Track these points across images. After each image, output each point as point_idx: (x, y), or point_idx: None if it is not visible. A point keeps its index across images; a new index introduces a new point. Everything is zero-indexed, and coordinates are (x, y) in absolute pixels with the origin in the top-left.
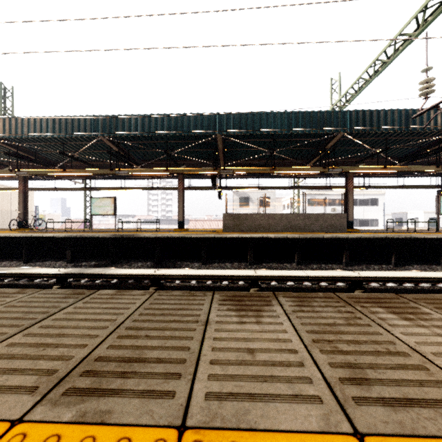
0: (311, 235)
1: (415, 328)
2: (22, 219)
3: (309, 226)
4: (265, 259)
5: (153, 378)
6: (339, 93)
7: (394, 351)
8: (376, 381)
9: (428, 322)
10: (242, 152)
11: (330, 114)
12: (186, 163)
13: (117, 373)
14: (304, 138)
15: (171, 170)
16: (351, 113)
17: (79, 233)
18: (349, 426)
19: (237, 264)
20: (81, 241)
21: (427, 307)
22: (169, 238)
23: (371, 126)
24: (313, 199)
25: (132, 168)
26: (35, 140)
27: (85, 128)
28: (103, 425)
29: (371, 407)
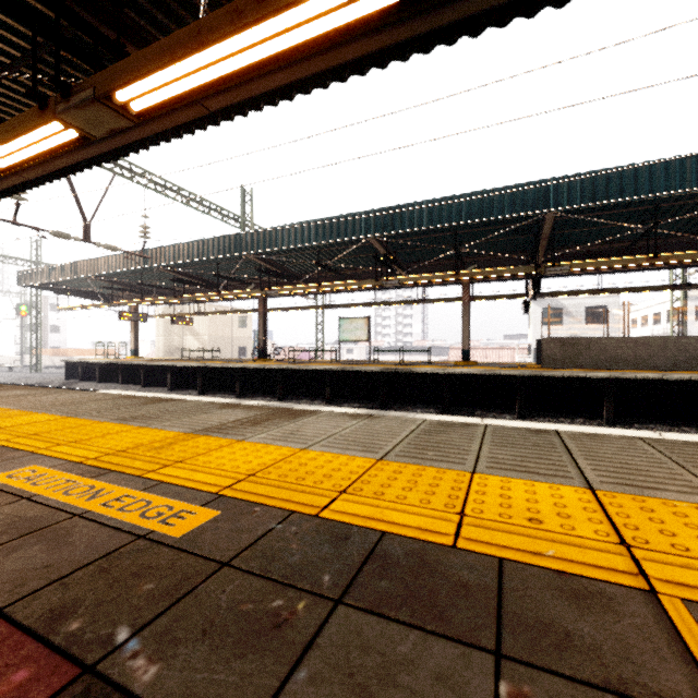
0: None
1: None
2: (262, 347)
3: None
4: (637, 416)
5: None
6: None
7: None
8: None
9: None
10: (581, 234)
11: None
12: (475, 260)
13: None
14: None
15: (462, 275)
16: None
17: (336, 366)
18: None
19: (581, 421)
20: (342, 376)
21: None
22: (463, 375)
23: None
24: None
25: (392, 275)
26: (287, 251)
27: (354, 229)
28: None
29: None
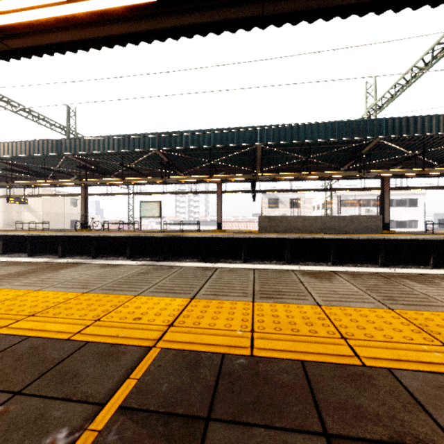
0: (346, 236)
1: (427, 287)
2: (83, 221)
3: (344, 228)
4: (301, 258)
5: (293, 296)
6: (374, 97)
7: (412, 294)
8: (400, 300)
9: (436, 286)
10: (278, 159)
11: (366, 123)
12: (224, 169)
13: (275, 294)
14: (339, 144)
15: (214, 177)
16: (387, 120)
17: (135, 233)
18: (387, 308)
19: (275, 262)
20: (138, 240)
21: (439, 280)
22: (213, 238)
23: (407, 132)
24: (346, 199)
25: (175, 175)
26: (100, 154)
27: (144, 143)
28: (287, 304)
29: (396, 305)
